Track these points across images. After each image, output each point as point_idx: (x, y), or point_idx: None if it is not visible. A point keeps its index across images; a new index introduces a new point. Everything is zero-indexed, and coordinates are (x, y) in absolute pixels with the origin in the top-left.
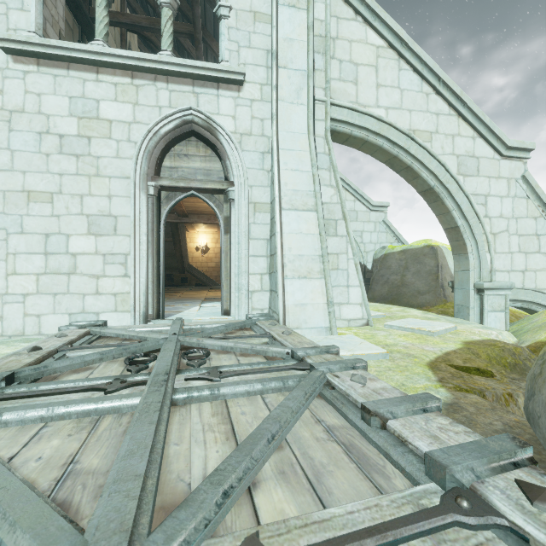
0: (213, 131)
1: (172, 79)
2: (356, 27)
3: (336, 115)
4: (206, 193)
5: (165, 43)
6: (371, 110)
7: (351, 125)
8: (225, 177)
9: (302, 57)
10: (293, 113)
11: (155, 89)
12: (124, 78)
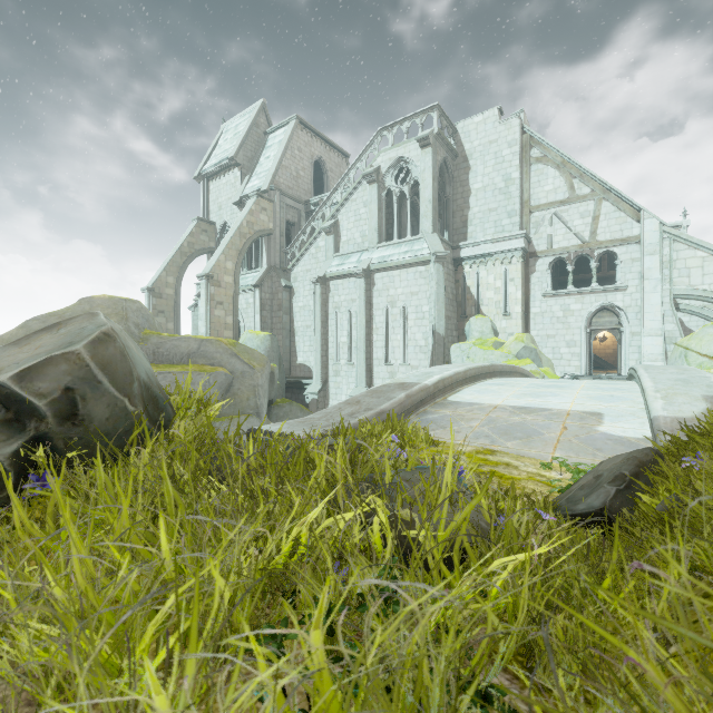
0: (613, 308)
1: (596, 292)
2: (689, 252)
3: (676, 292)
4: (610, 330)
5: (593, 281)
6: (699, 286)
7: (686, 295)
8: (619, 323)
9: (656, 274)
10: (651, 296)
11: (589, 297)
12: (578, 295)
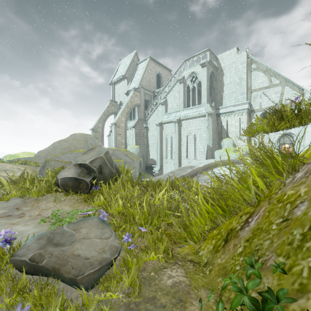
0: (290, 134)
1: None
2: None
3: None
4: (289, 144)
5: None
6: None
7: None
8: (293, 140)
9: None
10: (309, 128)
11: None
12: None
